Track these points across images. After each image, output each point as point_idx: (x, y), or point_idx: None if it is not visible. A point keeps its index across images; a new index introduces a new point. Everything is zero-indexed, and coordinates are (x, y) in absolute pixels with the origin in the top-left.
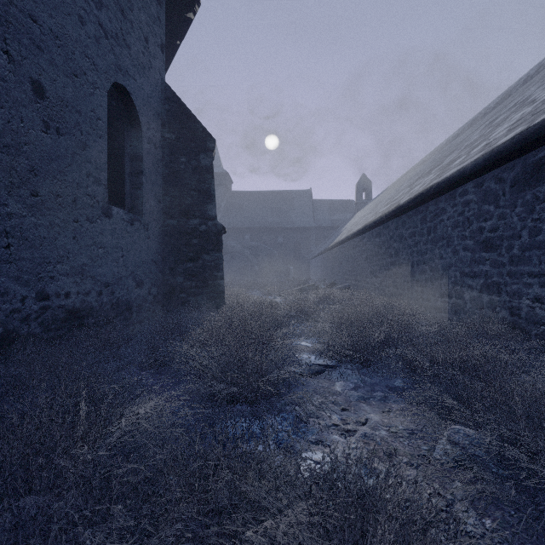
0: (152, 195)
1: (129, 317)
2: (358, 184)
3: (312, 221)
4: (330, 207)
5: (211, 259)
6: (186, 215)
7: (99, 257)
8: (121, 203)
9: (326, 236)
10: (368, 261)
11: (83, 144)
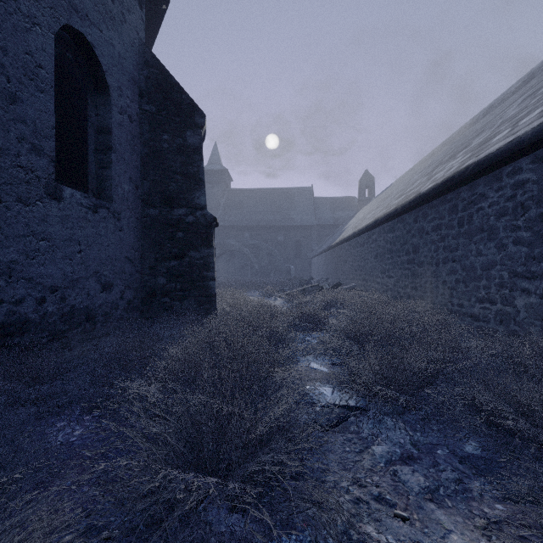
0: (125, 178)
1: (91, 329)
2: (360, 180)
3: (314, 219)
4: (332, 204)
5: (200, 256)
6: (170, 204)
7: (40, 252)
8: (82, 184)
9: (328, 234)
10: (378, 259)
11: (12, 95)
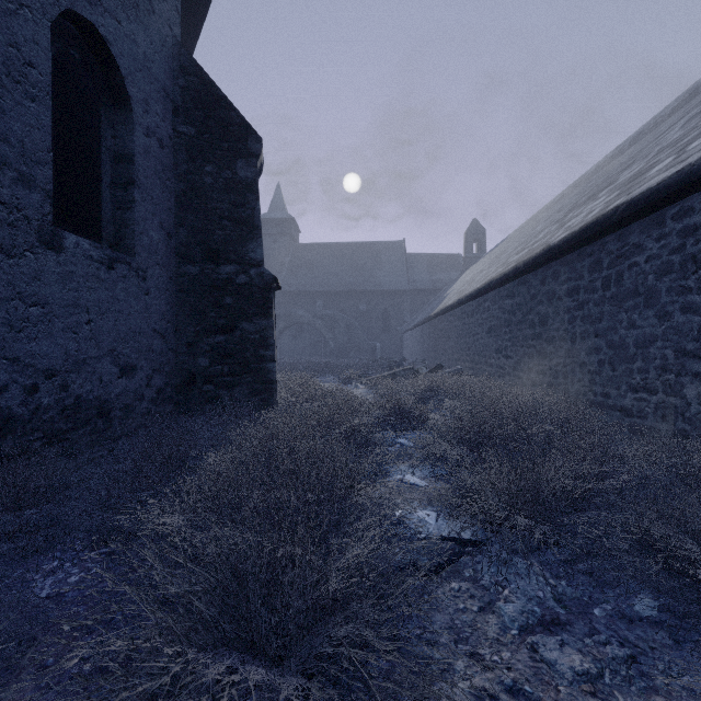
0: (153, 223)
1: (105, 427)
2: (467, 232)
3: (406, 283)
4: (430, 263)
5: (255, 329)
6: (215, 259)
7: (30, 322)
8: (93, 231)
9: (424, 302)
10: (492, 333)
11: None
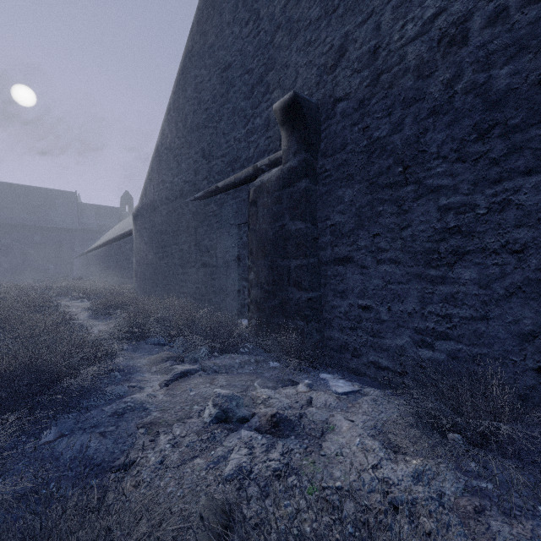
0: None
1: None
2: (121, 198)
3: (77, 223)
4: (97, 212)
5: None
6: None
7: None
8: None
9: (92, 238)
10: (100, 264)
11: None
